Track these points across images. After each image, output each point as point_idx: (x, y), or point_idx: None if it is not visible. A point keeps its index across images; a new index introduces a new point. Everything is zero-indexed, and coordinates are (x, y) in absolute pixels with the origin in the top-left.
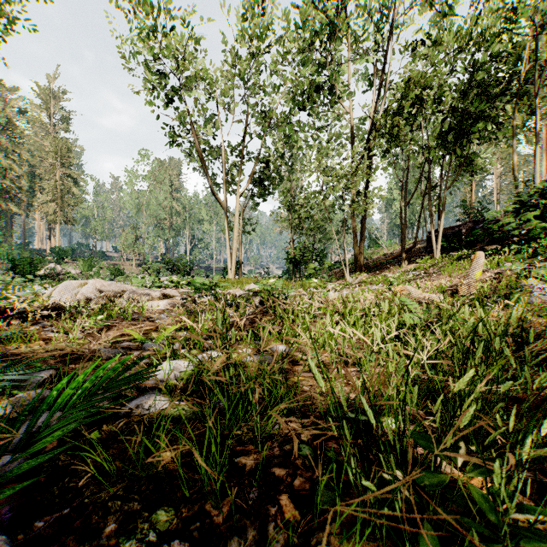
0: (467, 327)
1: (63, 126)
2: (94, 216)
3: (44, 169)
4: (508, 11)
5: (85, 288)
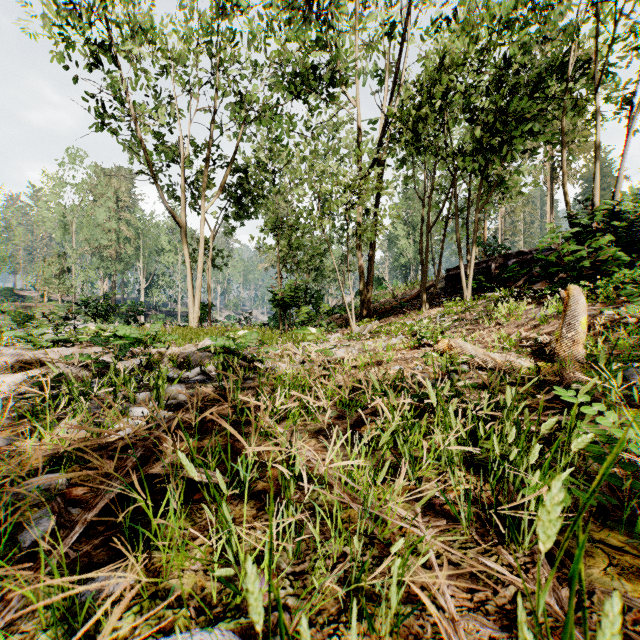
0: None
1: None
2: None
3: None
4: None
5: None
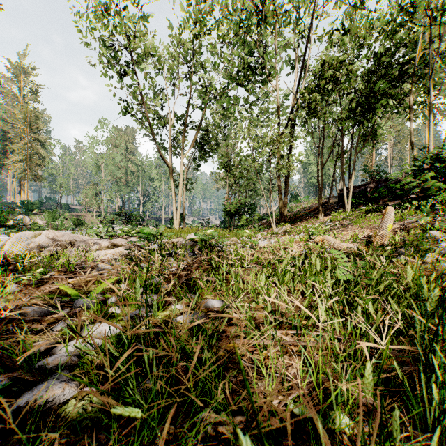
0: (431, 301)
1: (32, 97)
2: (60, 174)
3: (15, 133)
4: (408, 4)
5: (39, 238)
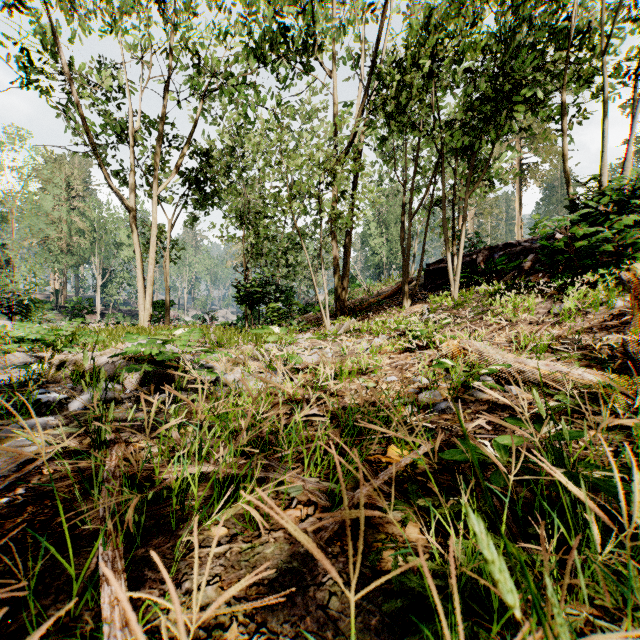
0: None
1: None
2: None
3: None
4: None
5: None
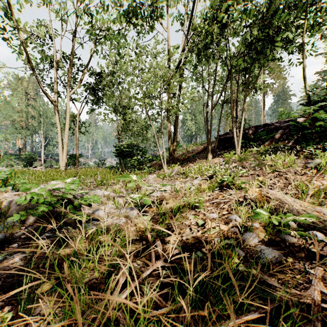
0: None
1: None
2: None
3: None
4: None
5: None
